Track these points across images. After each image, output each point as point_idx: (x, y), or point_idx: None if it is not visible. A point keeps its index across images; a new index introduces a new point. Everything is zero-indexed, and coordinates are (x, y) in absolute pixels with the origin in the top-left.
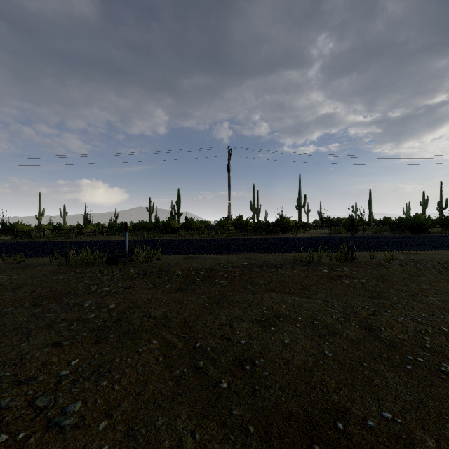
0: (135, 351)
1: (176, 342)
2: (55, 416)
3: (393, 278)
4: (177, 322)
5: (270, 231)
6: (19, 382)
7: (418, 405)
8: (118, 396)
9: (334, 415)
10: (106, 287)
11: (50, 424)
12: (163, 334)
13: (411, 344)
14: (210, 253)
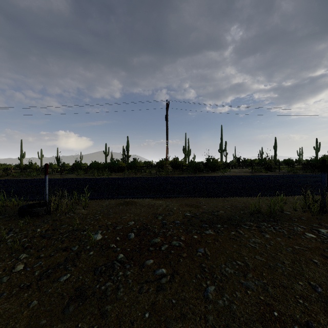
0: None
1: None
2: None
3: None
4: None
5: (201, 170)
6: None
7: None
8: None
9: None
10: None
11: None
12: None
13: None
14: (147, 197)
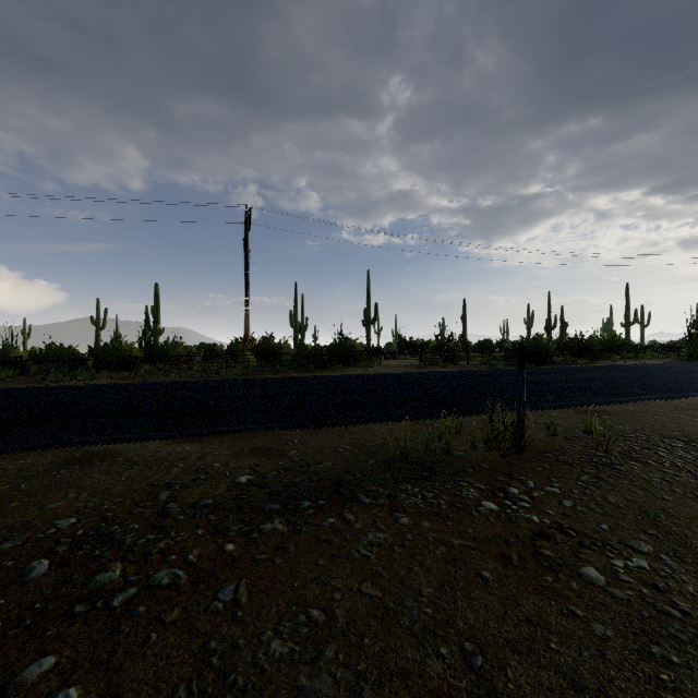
0: None
1: None
2: None
3: (691, 530)
4: None
5: (322, 364)
6: None
7: None
8: None
9: None
10: None
11: None
12: None
13: None
14: (157, 437)
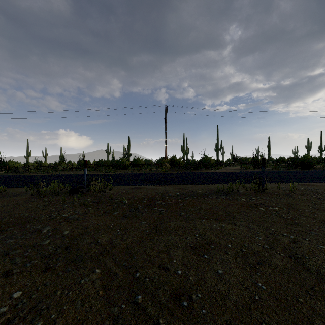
0: (78, 282)
1: (117, 271)
2: None
3: (300, 206)
4: (120, 249)
5: (196, 167)
6: None
7: None
8: None
9: None
10: (64, 214)
11: None
12: (106, 262)
13: None
14: (151, 185)
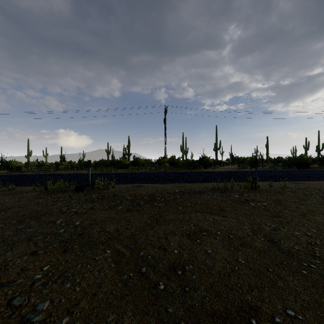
0: (93, 259)
1: (125, 252)
2: (28, 313)
3: (287, 202)
4: (126, 235)
5: (195, 167)
6: (1, 285)
7: (314, 304)
8: (78, 296)
9: (249, 313)
10: (73, 209)
11: (23, 321)
12: (115, 245)
13: (305, 253)
14: (151, 183)
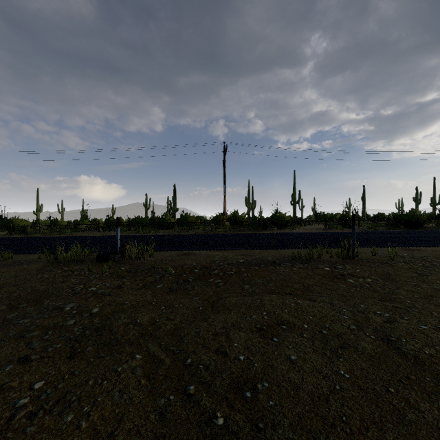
0: (114, 370)
1: (163, 357)
2: None
3: (400, 277)
4: (166, 330)
5: (265, 227)
6: None
7: None
8: (83, 438)
9: None
10: (92, 288)
11: None
12: (148, 346)
13: None
14: (205, 249)
